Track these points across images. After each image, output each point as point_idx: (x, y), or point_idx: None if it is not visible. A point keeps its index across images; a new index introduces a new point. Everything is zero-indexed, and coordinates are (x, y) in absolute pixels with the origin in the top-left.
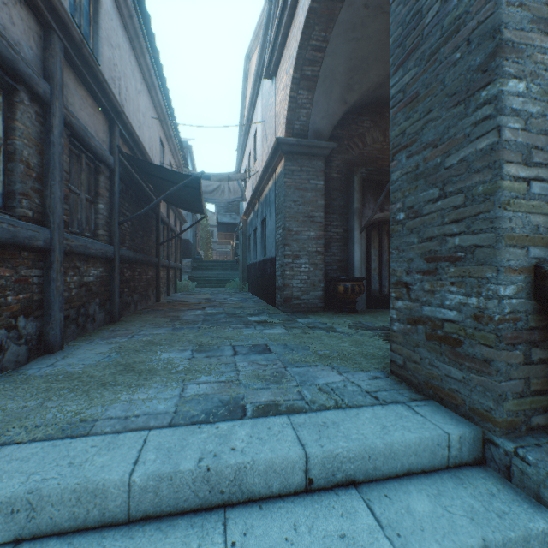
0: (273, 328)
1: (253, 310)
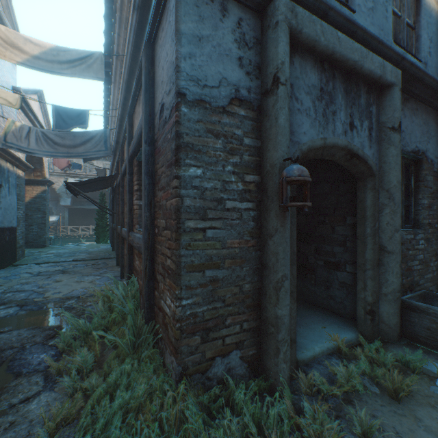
0: (51, 252)
1: (40, 259)
